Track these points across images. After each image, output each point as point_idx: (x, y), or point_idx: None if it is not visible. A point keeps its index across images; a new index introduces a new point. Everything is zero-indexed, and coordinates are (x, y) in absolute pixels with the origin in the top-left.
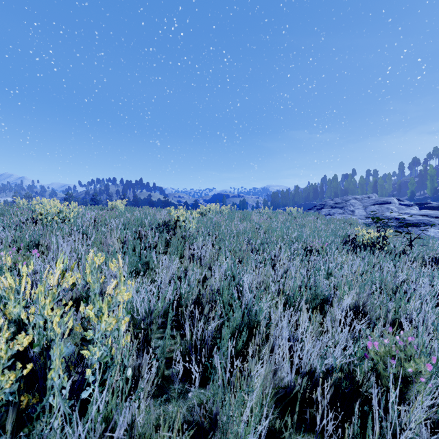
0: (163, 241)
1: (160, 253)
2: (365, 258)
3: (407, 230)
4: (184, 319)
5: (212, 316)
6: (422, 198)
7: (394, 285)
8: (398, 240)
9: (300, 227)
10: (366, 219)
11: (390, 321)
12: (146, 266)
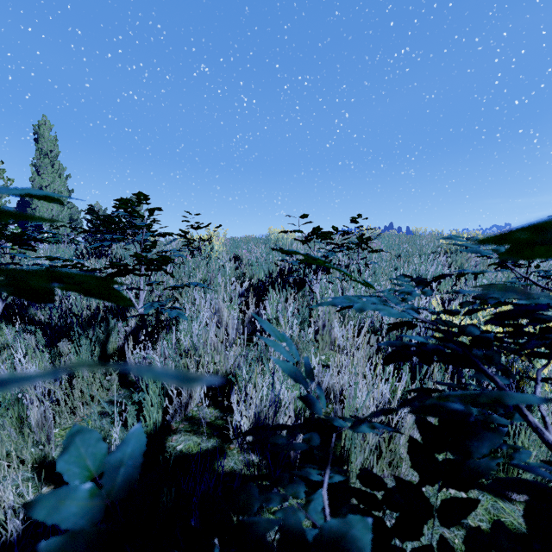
0: None
1: None
2: None
3: None
4: None
5: None
6: None
7: None
8: None
9: None
10: None
11: None
12: None
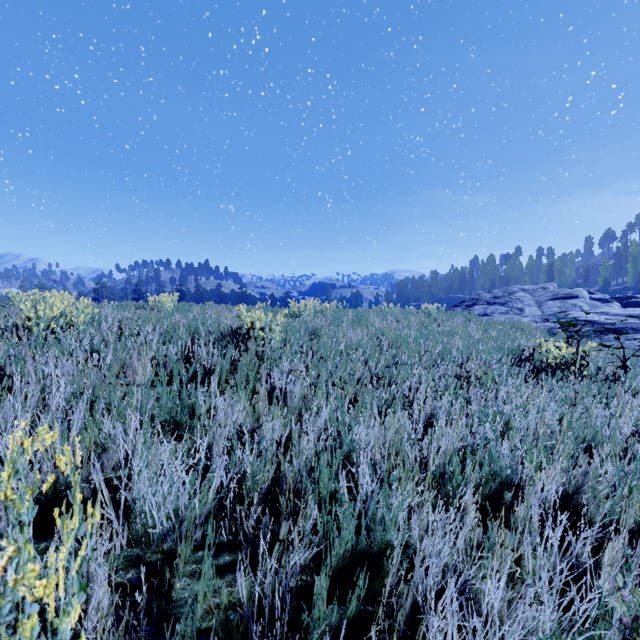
0: (226, 364)
1: (220, 383)
2: (555, 389)
3: (607, 340)
4: (247, 527)
5: (301, 516)
6: (621, 289)
7: (617, 444)
8: (602, 357)
9: (445, 336)
10: (543, 321)
11: (632, 527)
12: (190, 412)
